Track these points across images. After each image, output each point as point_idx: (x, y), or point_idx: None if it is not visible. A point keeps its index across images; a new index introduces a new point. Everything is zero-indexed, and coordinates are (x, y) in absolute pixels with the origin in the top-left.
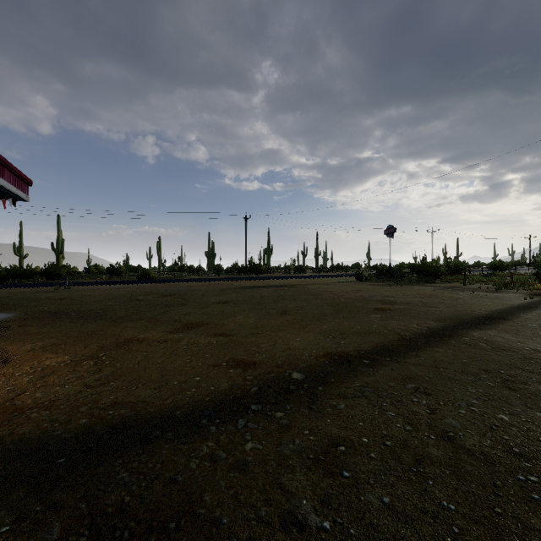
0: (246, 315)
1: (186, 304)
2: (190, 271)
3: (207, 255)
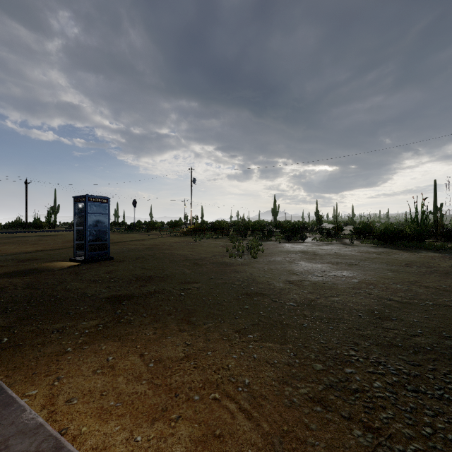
0: (11, 246)
1: None
2: None
3: None
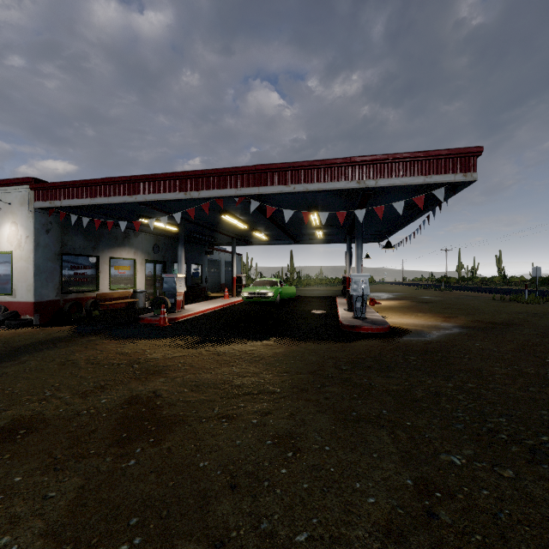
0: None
1: None
2: None
3: None
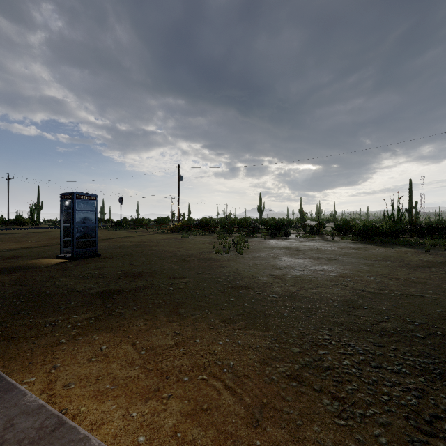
0: None
1: None
2: None
3: None
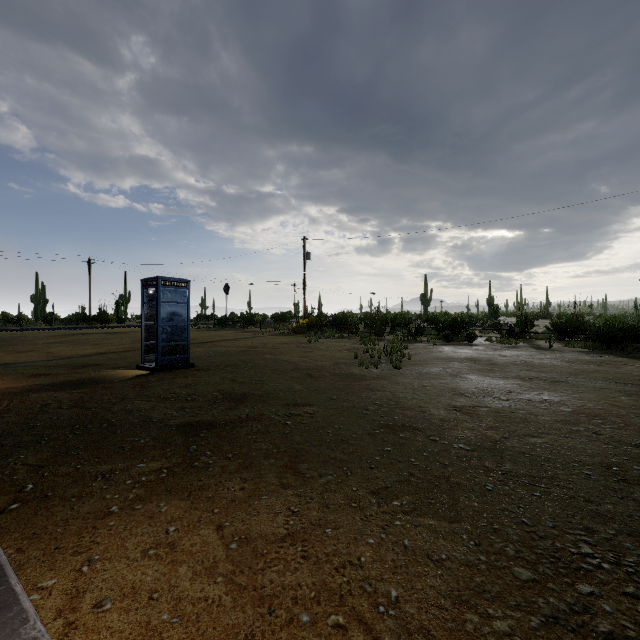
0: (66, 346)
1: (16, 345)
2: (8, 321)
3: (34, 301)
